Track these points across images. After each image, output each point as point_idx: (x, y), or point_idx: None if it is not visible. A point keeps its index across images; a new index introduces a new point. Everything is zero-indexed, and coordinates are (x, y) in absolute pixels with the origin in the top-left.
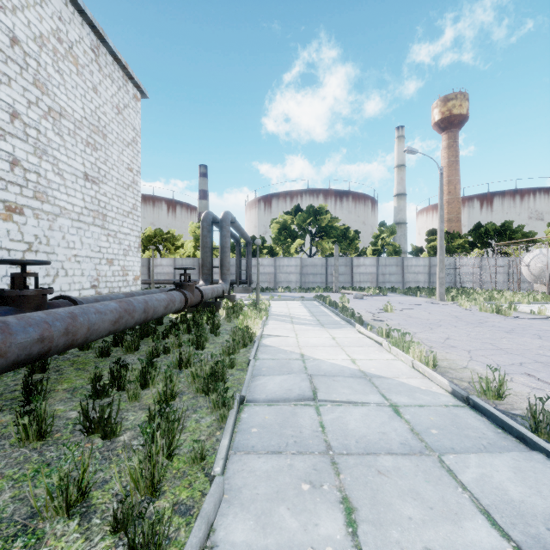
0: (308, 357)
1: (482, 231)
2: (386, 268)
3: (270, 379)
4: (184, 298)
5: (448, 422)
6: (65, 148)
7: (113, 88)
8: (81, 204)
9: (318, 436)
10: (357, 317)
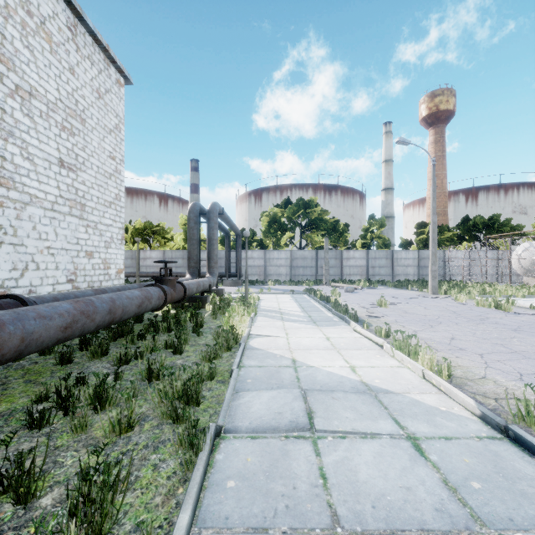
0: (300, 364)
1: (470, 224)
2: (375, 261)
3: (255, 396)
4: (163, 294)
5: (489, 467)
6: (36, 131)
7: (92, 70)
8: (55, 192)
9: (318, 496)
10: (351, 313)
